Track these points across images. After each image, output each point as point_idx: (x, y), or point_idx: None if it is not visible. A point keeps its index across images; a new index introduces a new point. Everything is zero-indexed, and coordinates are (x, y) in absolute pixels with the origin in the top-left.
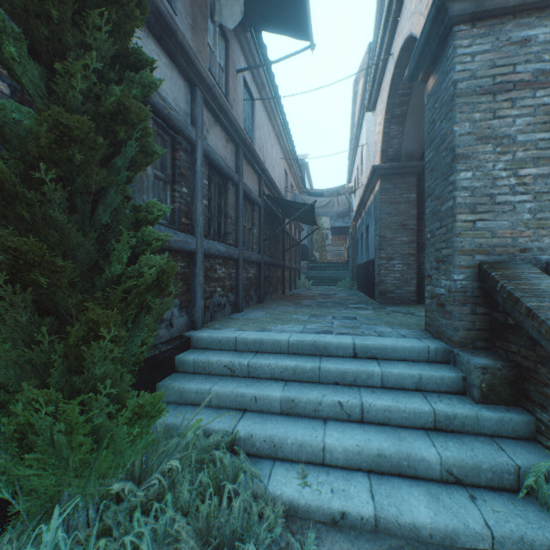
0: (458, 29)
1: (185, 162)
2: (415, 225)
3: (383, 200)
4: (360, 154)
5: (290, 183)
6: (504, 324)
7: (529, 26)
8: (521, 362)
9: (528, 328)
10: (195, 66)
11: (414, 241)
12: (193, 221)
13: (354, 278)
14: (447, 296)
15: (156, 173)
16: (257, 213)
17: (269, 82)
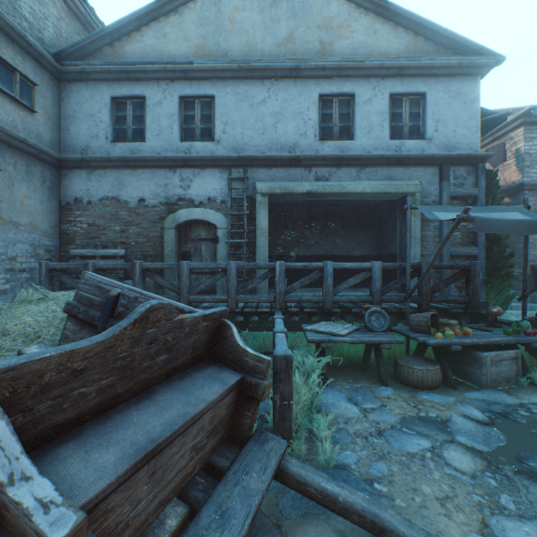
0: (525, 192)
1: None
2: None
3: None
4: None
5: None
6: None
7: None
8: None
9: None
10: None
11: None
12: None
13: None
14: (519, 275)
15: None
16: None
17: None
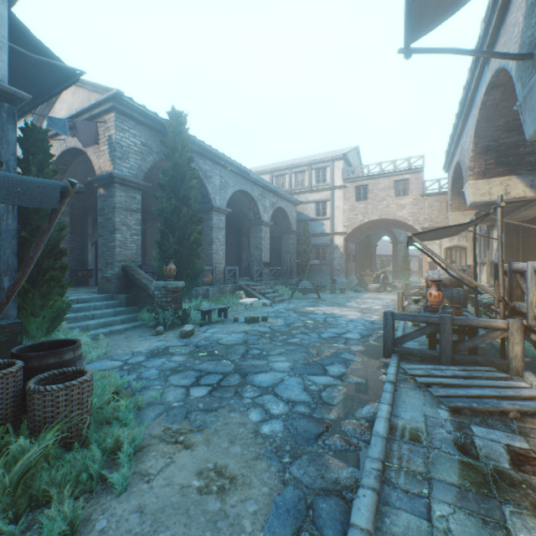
0: (117, 186)
1: None
2: (70, 238)
3: None
4: None
5: None
6: (131, 284)
7: (136, 193)
8: (136, 293)
9: (138, 283)
10: None
11: (69, 247)
12: None
13: None
14: (112, 277)
15: None
16: None
17: None
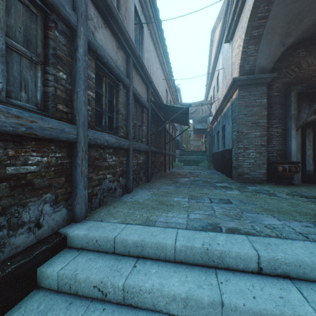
0: None
1: (62, 46)
2: (266, 123)
3: (241, 104)
4: (216, 78)
5: (169, 99)
6: None
7: None
8: None
9: None
10: None
11: (265, 135)
12: (74, 109)
13: (211, 161)
14: None
15: (14, 44)
16: (145, 114)
17: (154, 16)
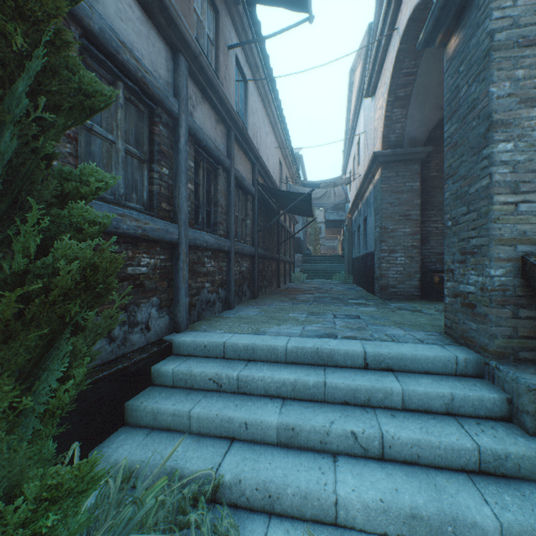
0: None
1: (165, 139)
2: (419, 215)
3: (385, 189)
4: (357, 144)
5: (285, 174)
6: None
7: None
8: None
9: None
10: (177, 27)
11: (418, 232)
12: (176, 207)
13: (350, 271)
14: (479, 296)
15: (129, 148)
16: (250, 203)
17: (263, 64)
